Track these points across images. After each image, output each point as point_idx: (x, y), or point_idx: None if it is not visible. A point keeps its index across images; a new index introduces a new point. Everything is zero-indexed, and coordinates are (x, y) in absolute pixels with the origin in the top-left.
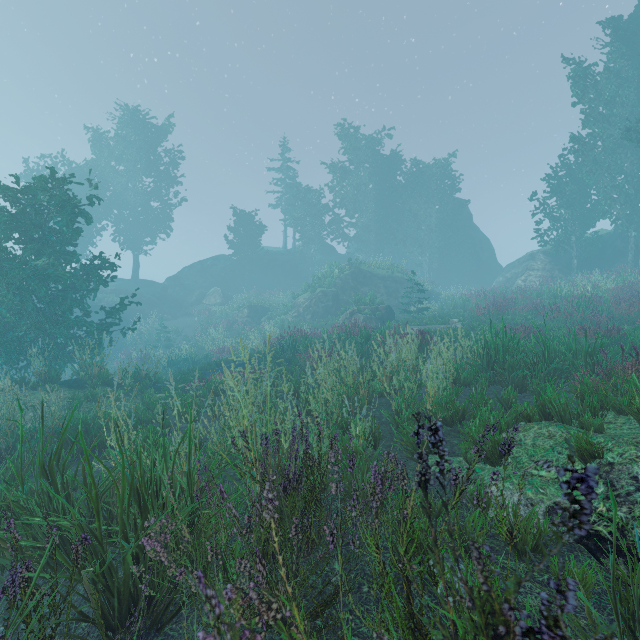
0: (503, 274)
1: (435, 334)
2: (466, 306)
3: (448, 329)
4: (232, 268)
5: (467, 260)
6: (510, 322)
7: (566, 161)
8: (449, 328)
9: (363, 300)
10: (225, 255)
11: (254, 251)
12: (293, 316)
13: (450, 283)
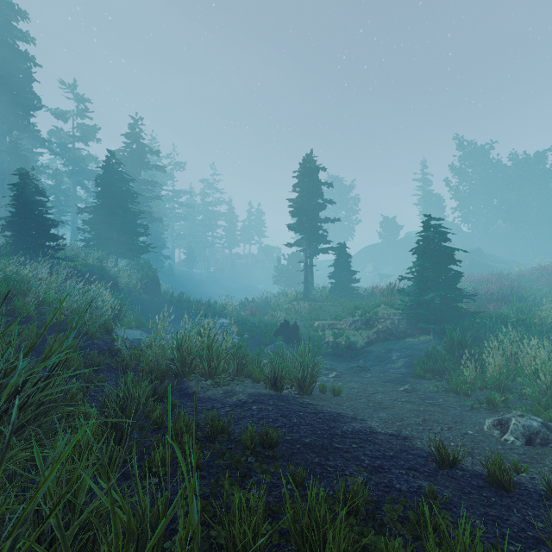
0: None
1: None
2: None
3: None
4: (382, 251)
5: None
6: None
7: None
8: None
9: None
10: (380, 243)
11: (394, 240)
12: (393, 279)
13: None
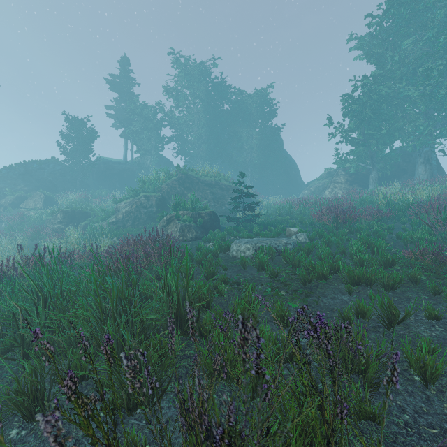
0: (308, 188)
1: (276, 254)
2: (291, 213)
3: (298, 247)
4: (62, 173)
5: (280, 176)
6: (368, 233)
7: (367, 88)
8: (299, 245)
9: (182, 204)
10: (56, 160)
11: (87, 157)
12: (111, 222)
13: (267, 195)
